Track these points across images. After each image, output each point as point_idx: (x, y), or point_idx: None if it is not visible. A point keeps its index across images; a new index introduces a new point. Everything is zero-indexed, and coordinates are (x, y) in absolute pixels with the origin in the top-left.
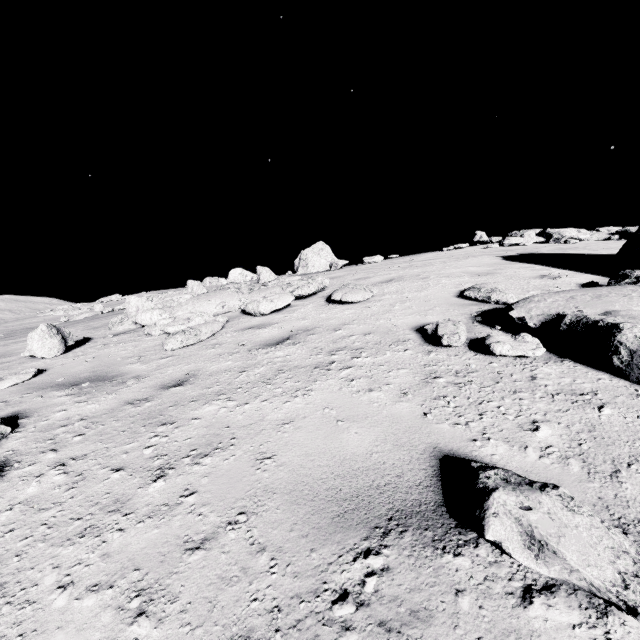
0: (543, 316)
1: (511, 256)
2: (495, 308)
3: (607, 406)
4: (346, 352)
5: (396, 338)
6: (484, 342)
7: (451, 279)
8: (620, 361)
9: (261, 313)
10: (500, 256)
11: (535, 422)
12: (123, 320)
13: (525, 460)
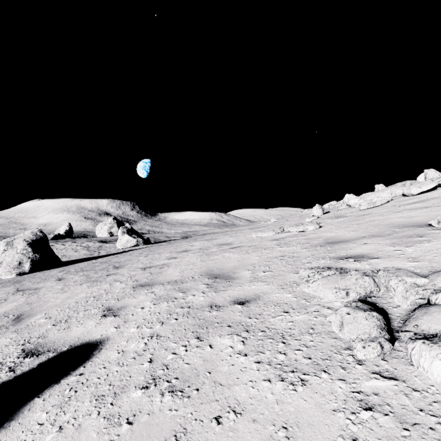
0: None
1: None
2: None
3: None
4: None
5: None
6: None
7: None
8: None
9: (412, 194)
10: None
11: None
12: (342, 205)
13: None
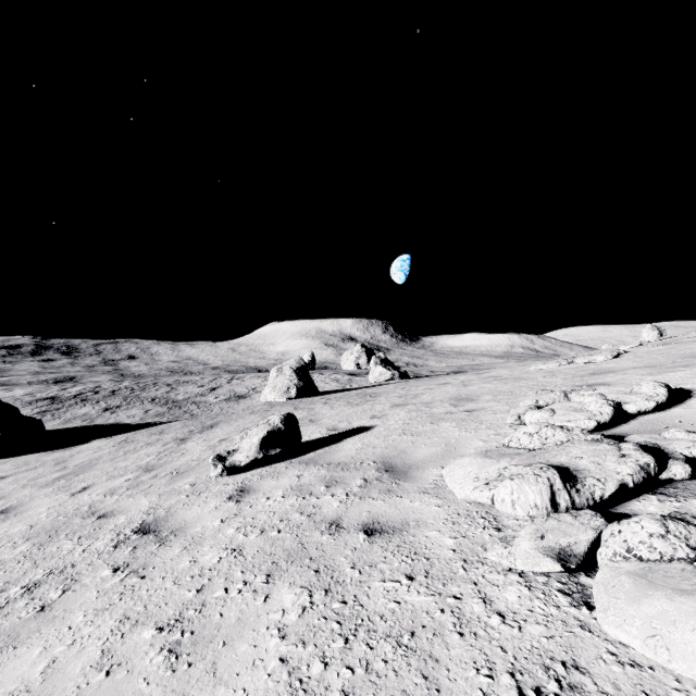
0: None
1: None
2: None
3: None
4: None
5: None
6: None
7: None
8: None
9: None
10: None
11: None
12: None
13: None
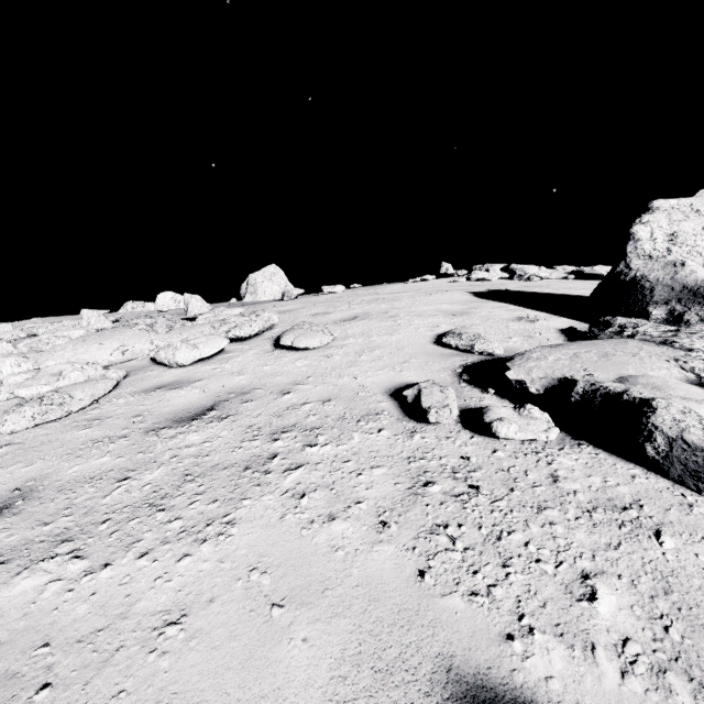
0: (547, 380)
1: (481, 292)
2: (480, 360)
3: (664, 531)
4: (295, 435)
5: (366, 409)
6: (482, 418)
7: (424, 319)
8: (656, 451)
9: (179, 364)
10: (470, 292)
11: (586, 577)
12: None
13: (603, 688)
